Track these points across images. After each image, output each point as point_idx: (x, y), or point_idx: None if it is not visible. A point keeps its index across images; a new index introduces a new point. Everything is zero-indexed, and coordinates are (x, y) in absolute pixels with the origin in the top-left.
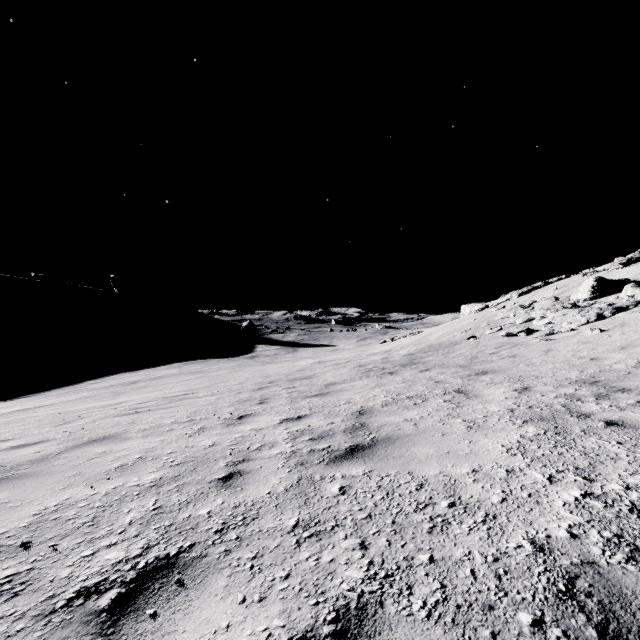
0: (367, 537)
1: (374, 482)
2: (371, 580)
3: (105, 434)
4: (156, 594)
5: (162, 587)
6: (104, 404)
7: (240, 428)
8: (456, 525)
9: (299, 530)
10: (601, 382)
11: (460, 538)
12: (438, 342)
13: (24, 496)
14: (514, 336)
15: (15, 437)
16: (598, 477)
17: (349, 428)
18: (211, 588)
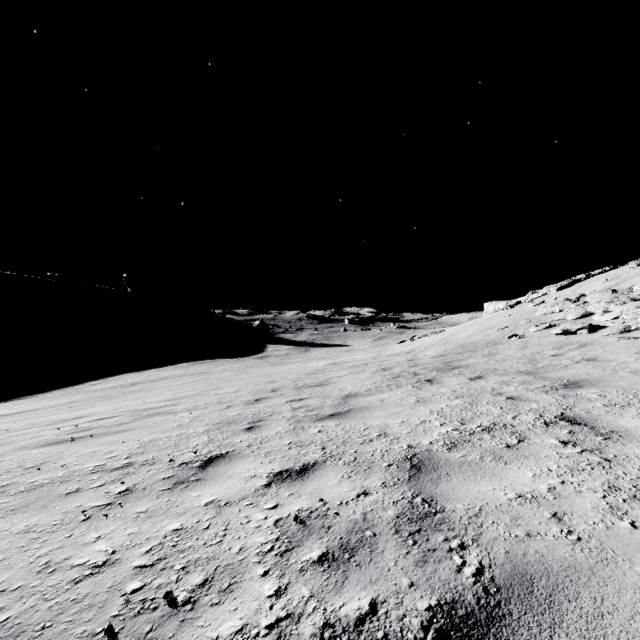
0: None
1: None
2: None
3: None
4: None
5: None
6: (59, 418)
7: (190, 497)
8: None
9: None
10: None
11: None
12: (470, 341)
13: None
14: (572, 334)
15: None
16: None
17: (405, 515)
18: None
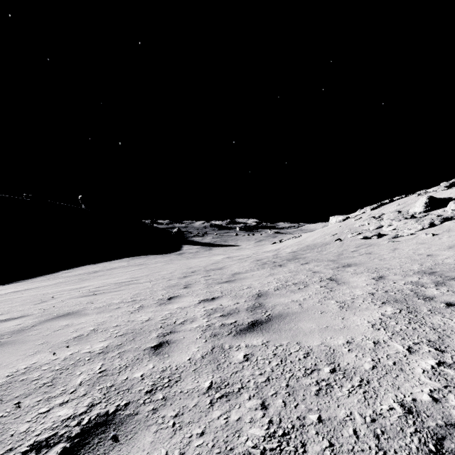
0: (266, 398)
1: (270, 351)
2: (271, 438)
3: (69, 311)
4: (94, 449)
5: (100, 442)
6: (72, 288)
7: (169, 307)
8: (338, 388)
9: (212, 391)
10: (437, 272)
11: (342, 400)
12: (313, 243)
13: (2, 360)
14: (369, 239)
15: (4, 313)
16: (447, 348)
17: (250, 307)
18: (140, 444)
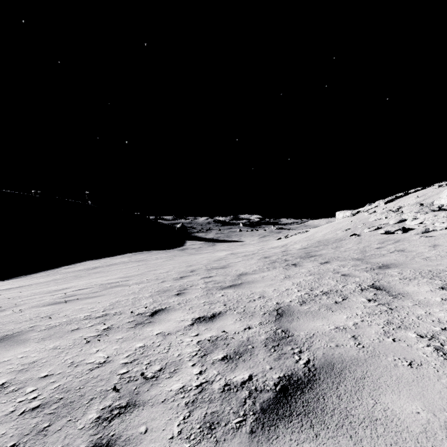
0: None
1: None
2: None
3: (9, 332)
4: None
5: None
6: (52, 289)
7: (147, 331)
8: None
9: None
10: None
11: None
12: (324, 238)
13: None
14: (391, 234)
15: None
16: None
17: (271, 338)
18: None
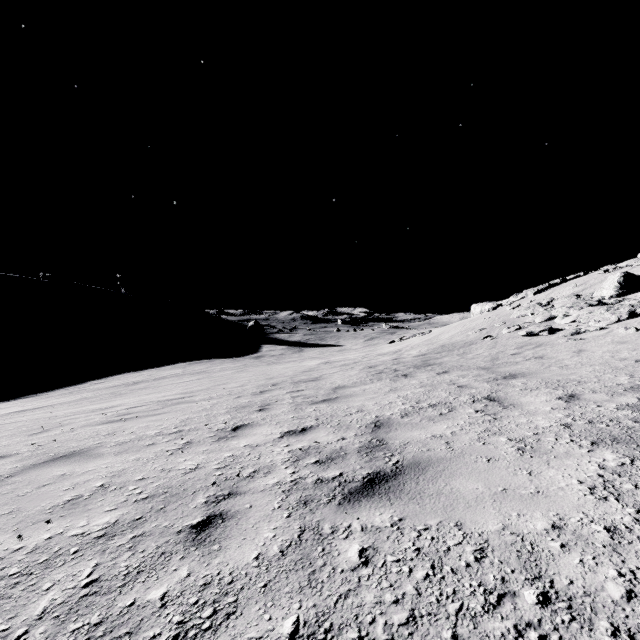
0: None
1: (409, 541)
2: None
3: (76, 448)
4: None
5: None
6: (94, 408)
7: (232, 444)
8: None
9: None
10: None
11: None
12: (451, 342)
13: None
14: (535, 335)
15: None
16: None
17: (364, 446)
18: None
